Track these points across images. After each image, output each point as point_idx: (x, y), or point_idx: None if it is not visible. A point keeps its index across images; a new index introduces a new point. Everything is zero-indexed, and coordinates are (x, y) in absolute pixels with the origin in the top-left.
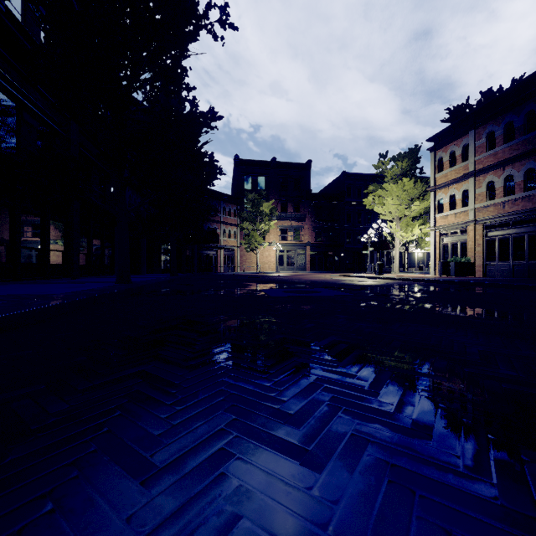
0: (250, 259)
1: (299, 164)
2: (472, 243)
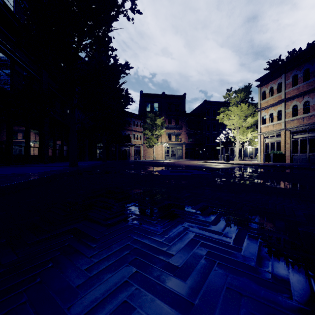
0: (149, 152)
1: (178, 96)
2: (284, 142)
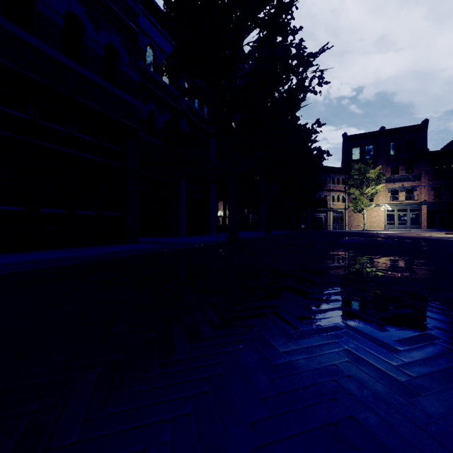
0: (358, 218)
1: (412, 126)
2: None
